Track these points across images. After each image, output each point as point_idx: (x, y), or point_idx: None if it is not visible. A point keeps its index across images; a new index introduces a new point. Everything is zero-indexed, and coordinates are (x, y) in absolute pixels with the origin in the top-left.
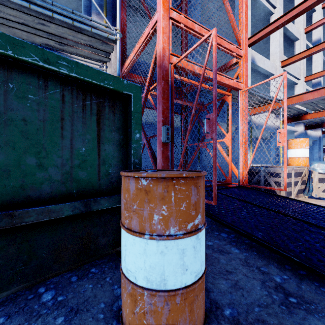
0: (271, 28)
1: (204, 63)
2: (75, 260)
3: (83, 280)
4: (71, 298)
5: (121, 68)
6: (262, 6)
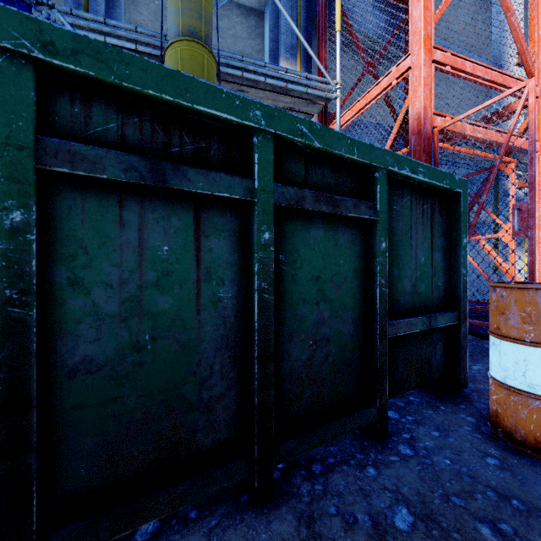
0: None
1: (510, 128)
2: (418, 380)
3: (413, 406)
4: (422, 419)
5: None
6: None
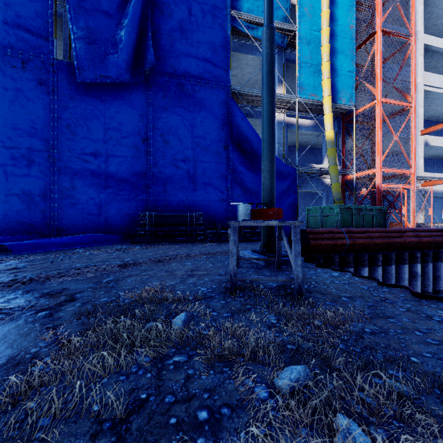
0: (439, 126)
1: (397, 192)
2: None
3: None
4: None
5: (343, 176)
6: (436, 93)
